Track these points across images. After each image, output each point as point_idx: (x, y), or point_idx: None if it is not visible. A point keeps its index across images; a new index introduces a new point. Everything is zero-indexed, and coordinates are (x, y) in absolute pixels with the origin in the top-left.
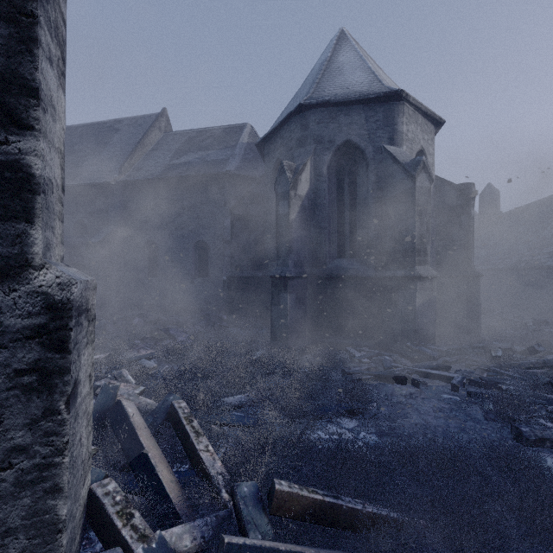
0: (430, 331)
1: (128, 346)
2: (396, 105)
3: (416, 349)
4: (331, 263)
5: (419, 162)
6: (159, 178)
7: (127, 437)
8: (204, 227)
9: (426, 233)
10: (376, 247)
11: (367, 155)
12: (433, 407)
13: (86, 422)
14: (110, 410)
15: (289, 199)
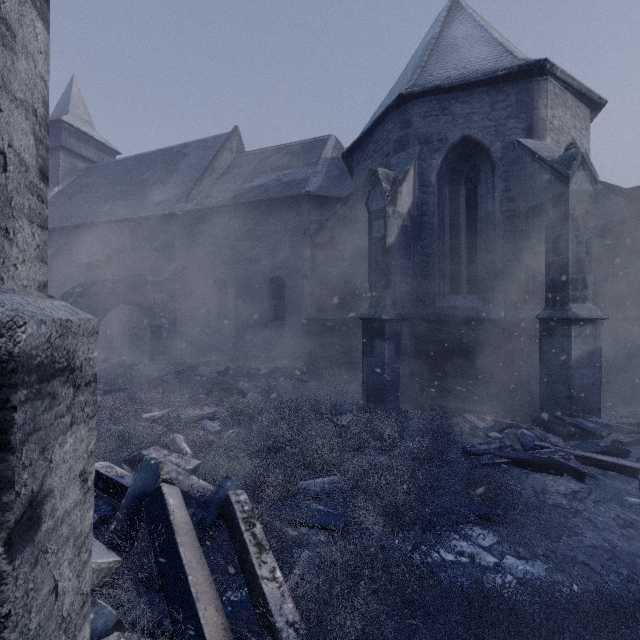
0: (593, 397)
1: (190, 402)
2: (535, 83)
3: (572, 422)
4: (441, 302)
5: (575, 156)
6: (229, 205)
7: (163, 544)
8: (280, 261)
9: (585, 257)
10: (506, 279)
11: (493, 154)
12: (616, 518)
13: (74, 551)
14: (147, 499)
15: (386, 217)
